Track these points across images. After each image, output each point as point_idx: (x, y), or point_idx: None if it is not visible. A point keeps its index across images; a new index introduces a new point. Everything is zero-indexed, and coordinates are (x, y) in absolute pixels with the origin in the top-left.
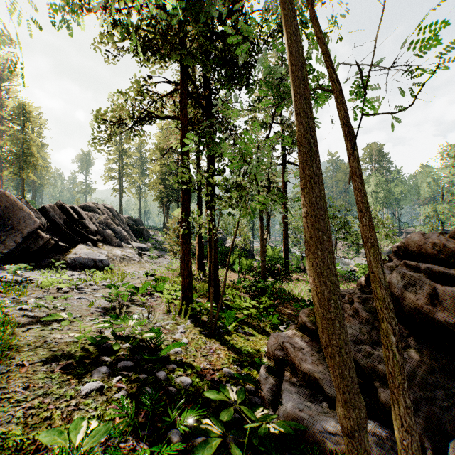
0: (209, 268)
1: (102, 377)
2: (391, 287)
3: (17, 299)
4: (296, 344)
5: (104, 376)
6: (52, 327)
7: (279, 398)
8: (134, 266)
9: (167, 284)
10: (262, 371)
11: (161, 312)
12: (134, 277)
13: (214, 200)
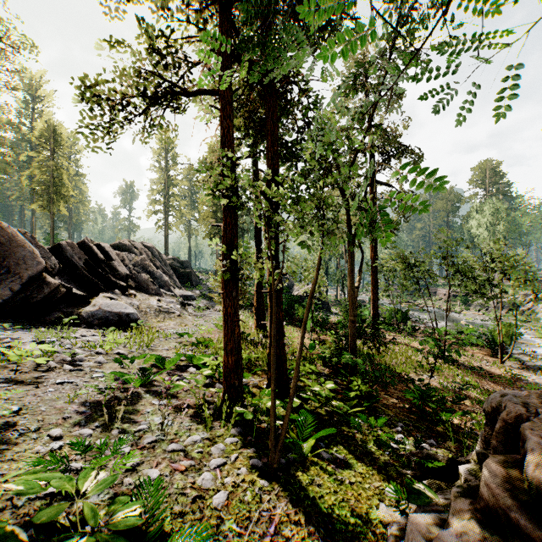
0: (270, 333)
1: None
2: None
3: None
4: None
5: None
6: None
7: None
8: (173, 321)
9: (211, 350)
10: None
11: (189, 410)
12: (169, 338)
13: (277, 228)
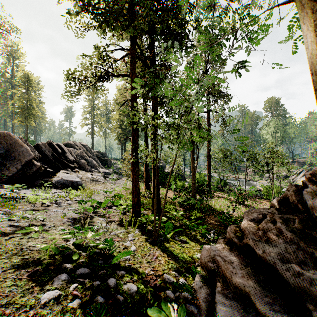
0: (153, 188)
1: (61, 284)
2: (313, 211)
3: (9, 212)
4: (226, 257)
5: (63, 283)
6: (30, 236)
7: (213, 310)
8: (100, 185)
9: (122, 199)
10: (197, 280)
11: (116, 222)
12: (99, 194)
13: (156, 138)
